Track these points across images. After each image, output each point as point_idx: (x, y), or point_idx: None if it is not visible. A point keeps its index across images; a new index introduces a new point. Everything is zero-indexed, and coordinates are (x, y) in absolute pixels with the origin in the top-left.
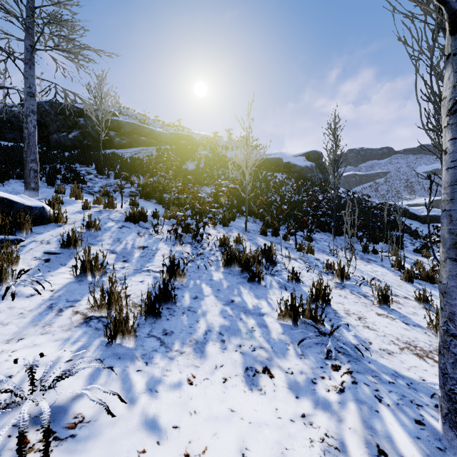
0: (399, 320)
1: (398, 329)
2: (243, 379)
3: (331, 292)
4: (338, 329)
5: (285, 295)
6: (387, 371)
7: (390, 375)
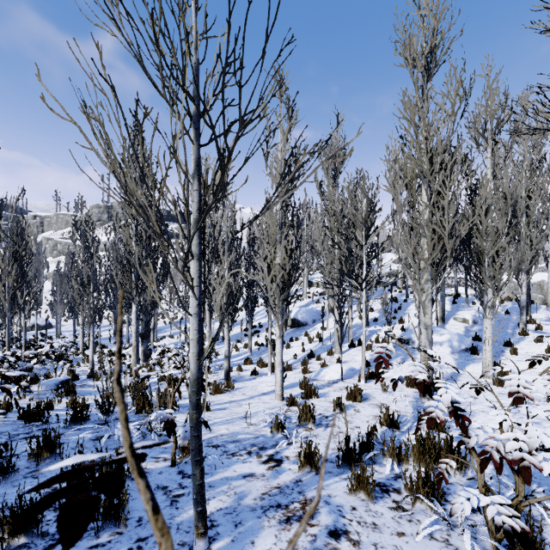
0: (354, 408)
1: (368, 408)
2: (496, 431)
3: (350, 426)
4: (406, 420)
5: (409, 438)
6: (417, 410)
7: (419, 409)
